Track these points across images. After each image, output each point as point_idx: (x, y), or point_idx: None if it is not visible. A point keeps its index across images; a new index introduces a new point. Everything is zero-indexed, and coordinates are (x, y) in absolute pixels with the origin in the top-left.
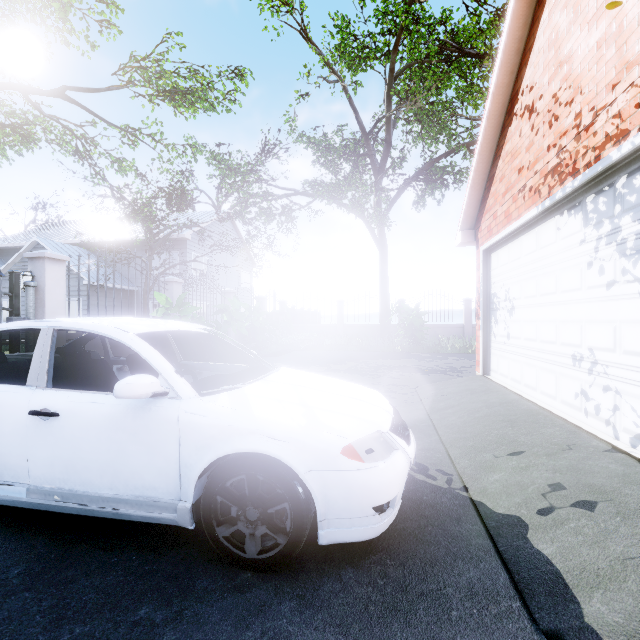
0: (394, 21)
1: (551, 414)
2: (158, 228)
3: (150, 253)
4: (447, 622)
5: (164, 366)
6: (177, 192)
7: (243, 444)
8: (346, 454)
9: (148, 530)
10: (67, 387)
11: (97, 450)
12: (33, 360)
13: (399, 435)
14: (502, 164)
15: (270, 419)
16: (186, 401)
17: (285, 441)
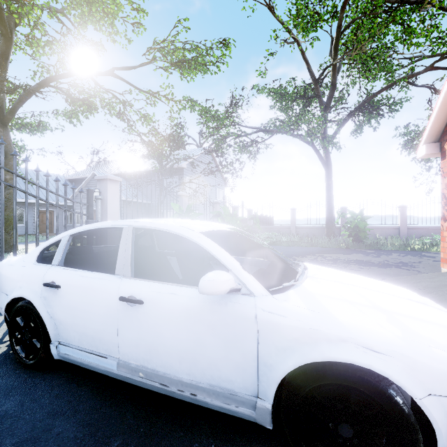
0: None
1: None
2: (167, 160)
3: (161, 178)
4: None
5: (232, 262)
6: (175, 138)
7: (335, 352)
8: None
9: (214, 411)
10: (142, 276)
11: (176, 338)
12: (119, 253)
13: None
14: None
15: (358, 325)
16: (260, 298)
17: (388, 355)
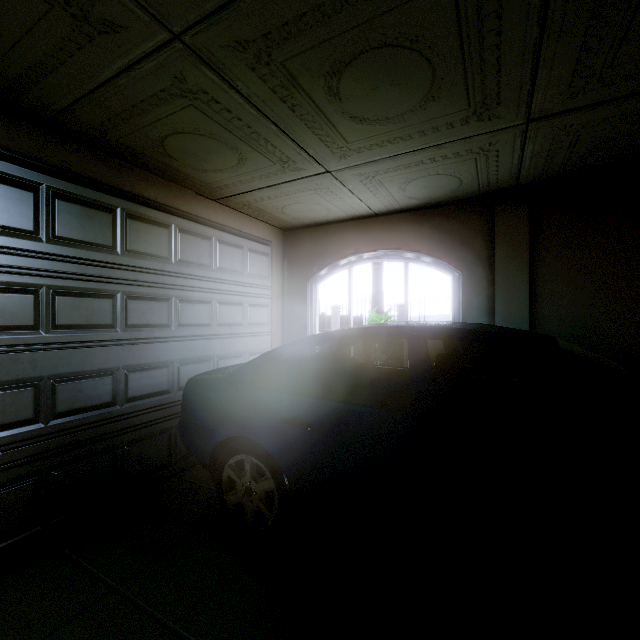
0: None
1: None
2: None
3: None
4: None
5: None
6: None
7: None
8: None
9: None
10: None
11: None
12: None
13: None
14: None
15: None
16: None
17: None
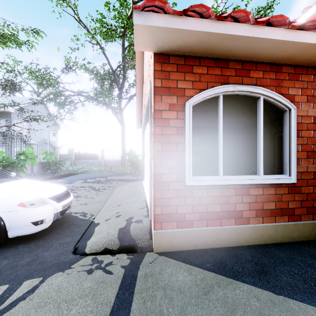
0: (124, 23)
1: (143, 192)
2: None
3: None
4: (46, 251)
5: None
6: (8, 83)
7: None
8: (19, 205)
9: None
10: None
11: None
12: None
13: (55, 200)
14: (143, 99)
15: None
16: None
17: None
